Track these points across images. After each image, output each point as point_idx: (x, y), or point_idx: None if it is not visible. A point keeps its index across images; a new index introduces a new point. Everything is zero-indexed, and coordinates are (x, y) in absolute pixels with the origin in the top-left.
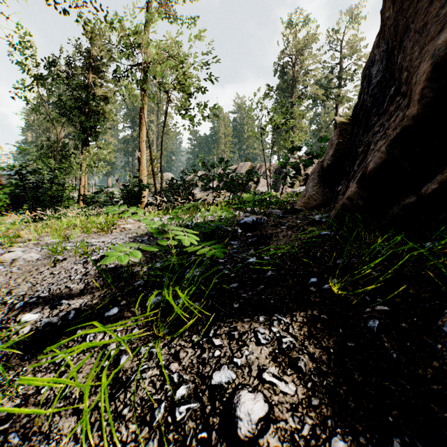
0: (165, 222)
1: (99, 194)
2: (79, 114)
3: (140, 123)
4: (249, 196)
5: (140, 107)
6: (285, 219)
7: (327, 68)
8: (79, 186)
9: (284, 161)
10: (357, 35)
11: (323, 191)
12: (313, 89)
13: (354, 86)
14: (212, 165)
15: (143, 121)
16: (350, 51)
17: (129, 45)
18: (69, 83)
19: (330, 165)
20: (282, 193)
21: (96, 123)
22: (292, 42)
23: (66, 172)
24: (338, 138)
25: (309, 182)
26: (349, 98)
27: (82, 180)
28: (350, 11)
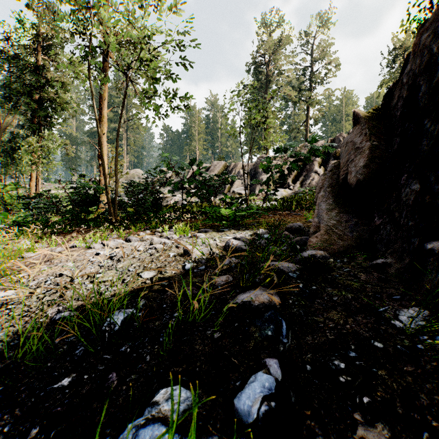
0: (94, 269)
1: (37, 199)
2: (27, 100)
3: (100, 113)
4: (228, 211)
5: (101, 95)
6: (323, 311)
7: (299, 70)
8: (30, 184)
9: (266, 164)
10: (327, 40)
11: (350, 221)
12: (286, 89)
13: (324, 90)
14: (181, 167)
15: (104, 112)
16: (321, 55)
17: (68, 4)
18: (17, 64)
19: (363, 181)
20: (258, 195)
21: (49, 112)
22: (266, 41)
23: (14, 167)
24: (370, 139)
25: (318, 202)
26: (320, 101)
27: (33, 176)
28: (321, 16)
